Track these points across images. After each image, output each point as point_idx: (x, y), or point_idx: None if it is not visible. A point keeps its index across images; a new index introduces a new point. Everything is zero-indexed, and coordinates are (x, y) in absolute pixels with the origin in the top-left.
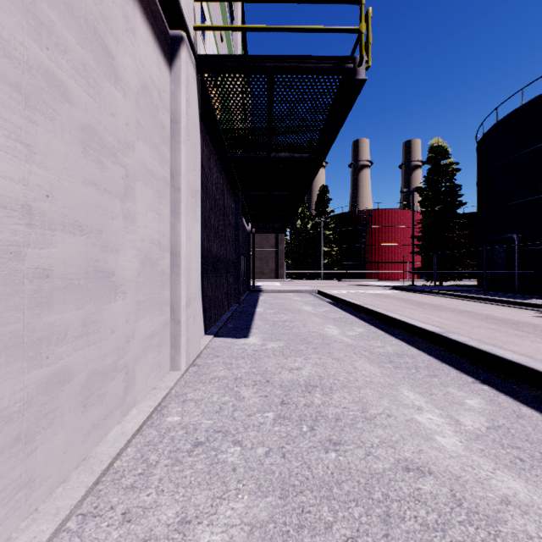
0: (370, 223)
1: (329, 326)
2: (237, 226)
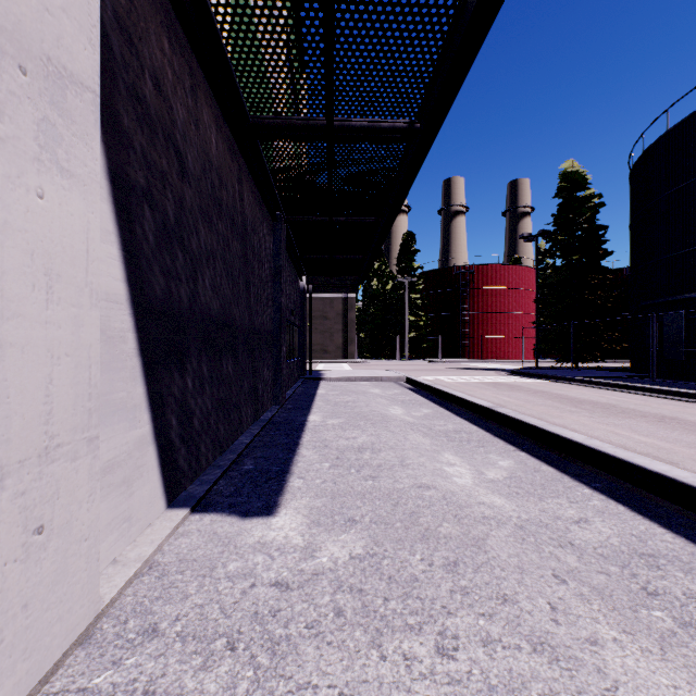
0: (471, 283)
1: (447, 457)
2: (277, 272)
